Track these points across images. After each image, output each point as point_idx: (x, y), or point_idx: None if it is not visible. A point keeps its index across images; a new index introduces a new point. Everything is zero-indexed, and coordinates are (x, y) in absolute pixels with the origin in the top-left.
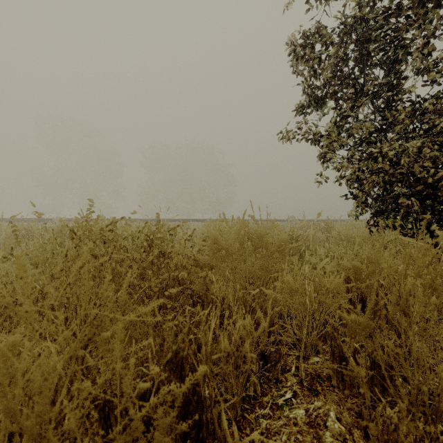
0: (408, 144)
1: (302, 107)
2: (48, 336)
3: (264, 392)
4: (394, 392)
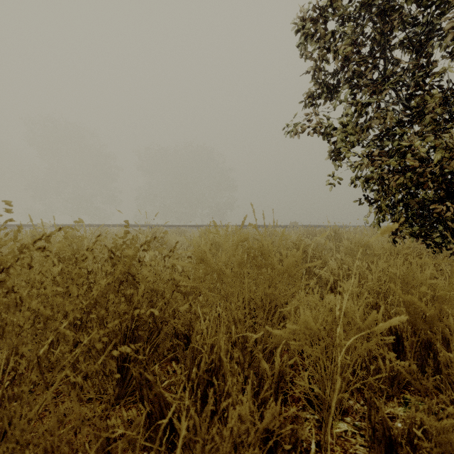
0: (446, 135)
1: (311, 97)
2: None
3: None
4: None
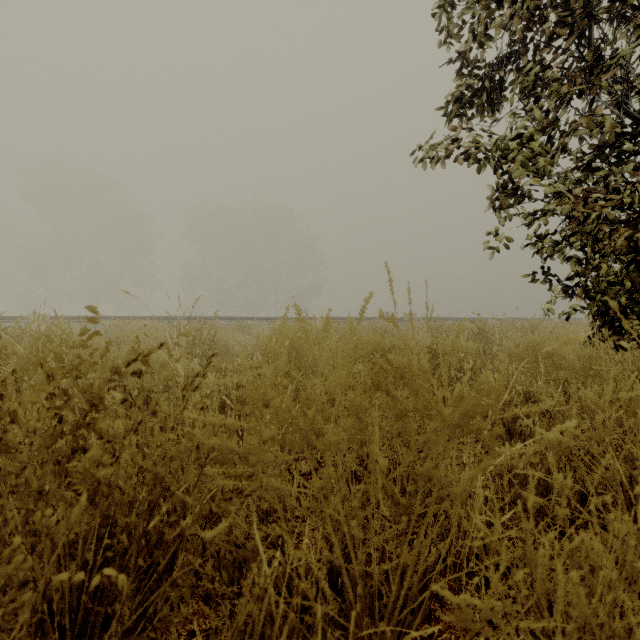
0: None
1: (458, 100)
2: None
3: None
4: None
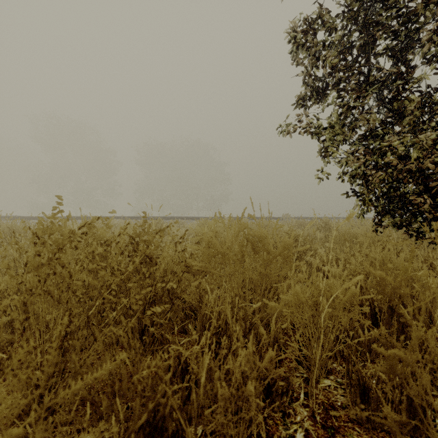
0: (421, 136)
1: (302, 99)
2: (2, 366)
3: (269, 431)
4: (433, 437)
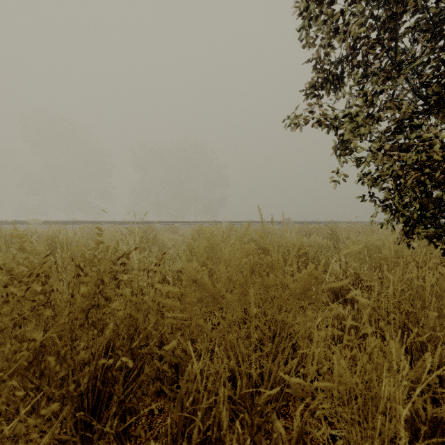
0: None
1: (313, 86)
2: None
3: None
4: None
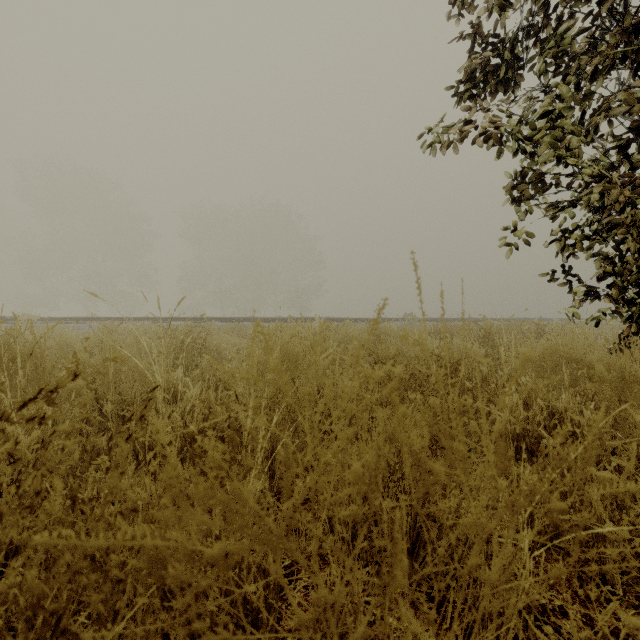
0: None
1: (471, 78)
2: None
3: None
4: None
